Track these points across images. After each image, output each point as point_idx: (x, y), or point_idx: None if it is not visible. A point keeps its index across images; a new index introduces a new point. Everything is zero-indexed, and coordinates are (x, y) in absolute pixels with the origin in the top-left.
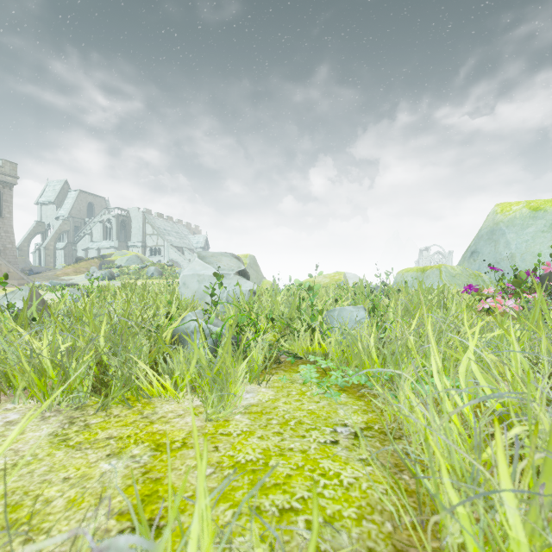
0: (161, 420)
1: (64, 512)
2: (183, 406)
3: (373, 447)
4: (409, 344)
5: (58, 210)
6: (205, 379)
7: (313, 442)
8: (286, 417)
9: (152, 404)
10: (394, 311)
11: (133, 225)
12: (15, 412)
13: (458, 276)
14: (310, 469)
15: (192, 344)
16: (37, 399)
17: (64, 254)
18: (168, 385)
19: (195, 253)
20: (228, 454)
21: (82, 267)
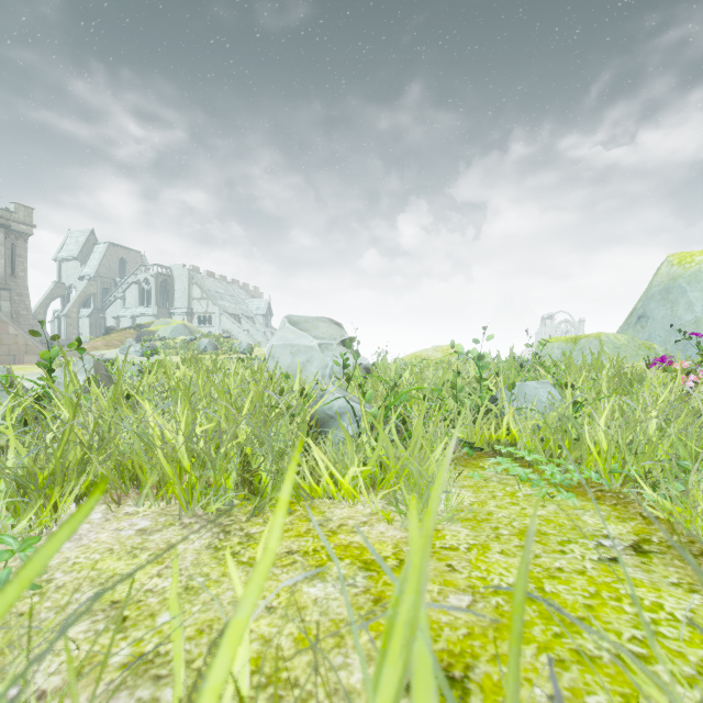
0: (344, 529)
1: (300, 656)
2: (359, 511)
3: (675, 566)
4: (649, 429)
5: (82, 268)
6: (388, 475)
7: (582, 559)
8: (515, 525)
9: (315, 507)
10: (581, 389)
11: (176, 287)
12: (141, 517)
13: (624, 347)
14: (612, 597)
15: (377, 426)
16: (167, 500)
17: (89, 324)
18: (346, 482)
19: (284, 317)
20: (475, 576)
21: (114, 340)
